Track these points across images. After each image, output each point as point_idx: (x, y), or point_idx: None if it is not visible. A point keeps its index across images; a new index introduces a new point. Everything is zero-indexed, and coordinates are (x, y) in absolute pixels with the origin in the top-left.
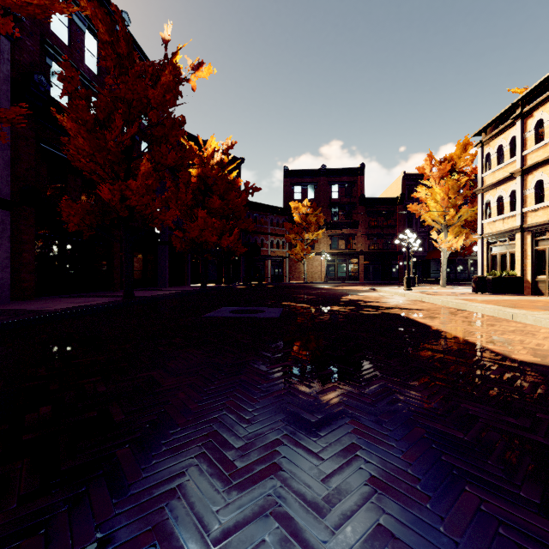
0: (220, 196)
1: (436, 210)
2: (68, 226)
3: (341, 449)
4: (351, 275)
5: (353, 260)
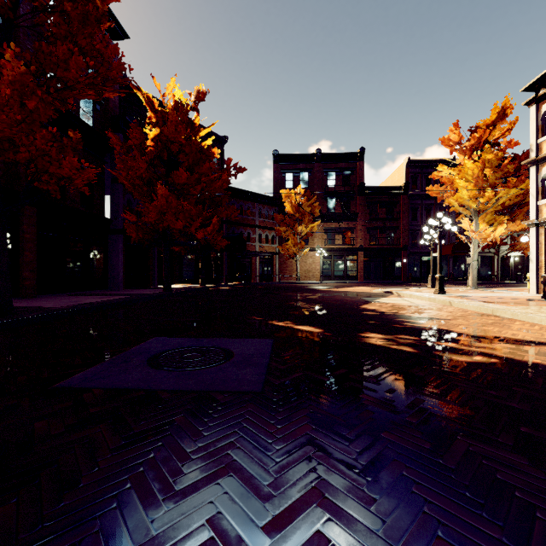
0: (189, 170)
1: (466, 191)
2: None
3: None
4: (349, 274)
5: (352, 257)
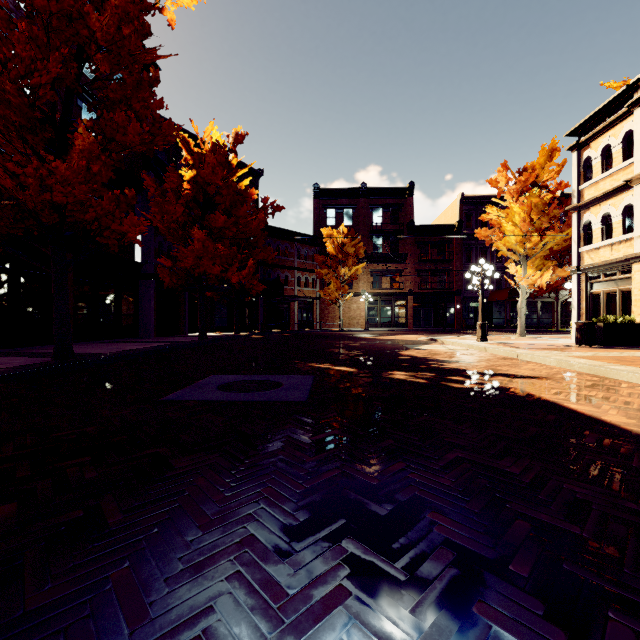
0: (226, 212)
1: (513, 236)
2: None
3: None
4: (397, 321)
5: (400, 302)
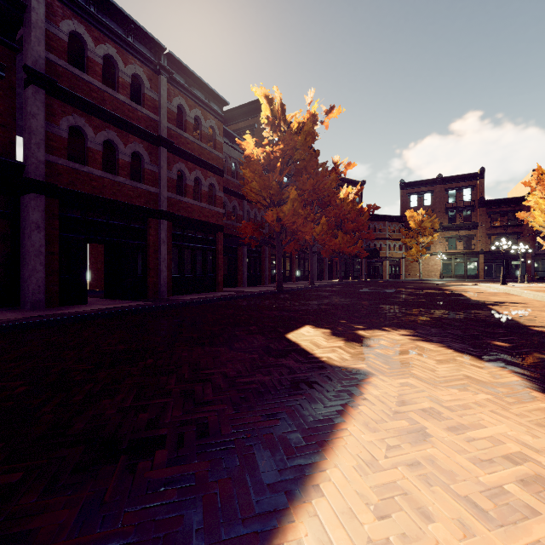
0: (351, 221)
1: (541, 218)
2: (284, 250)
3: (402, 301)
4: (469, 273)
5: (472, 259)
